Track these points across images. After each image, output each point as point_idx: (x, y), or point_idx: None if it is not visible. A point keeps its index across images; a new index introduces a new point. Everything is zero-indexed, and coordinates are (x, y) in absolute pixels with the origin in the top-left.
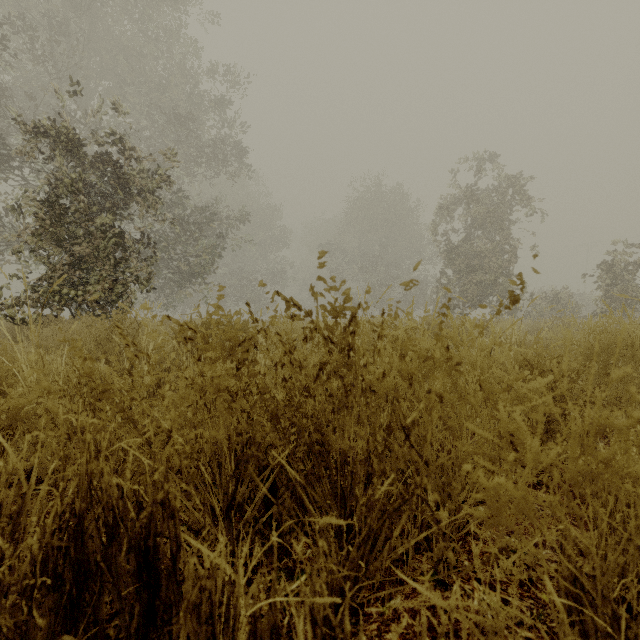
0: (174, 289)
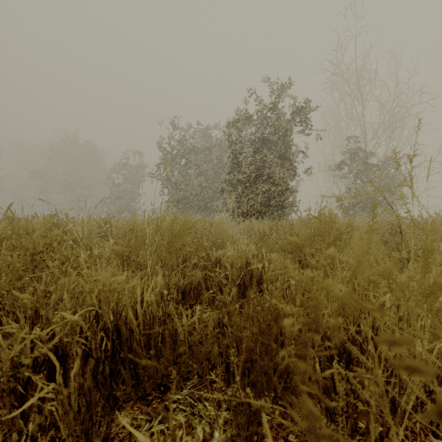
0: None
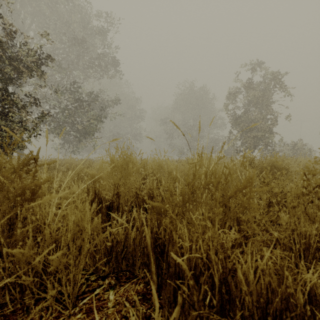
0: (77, 142)
